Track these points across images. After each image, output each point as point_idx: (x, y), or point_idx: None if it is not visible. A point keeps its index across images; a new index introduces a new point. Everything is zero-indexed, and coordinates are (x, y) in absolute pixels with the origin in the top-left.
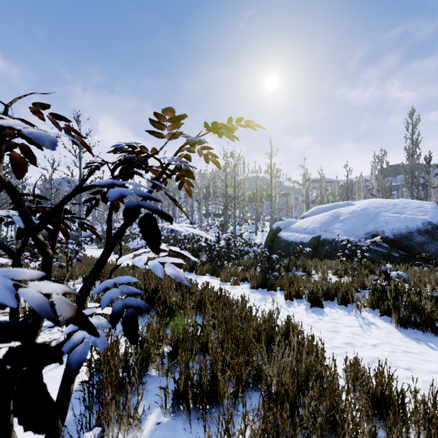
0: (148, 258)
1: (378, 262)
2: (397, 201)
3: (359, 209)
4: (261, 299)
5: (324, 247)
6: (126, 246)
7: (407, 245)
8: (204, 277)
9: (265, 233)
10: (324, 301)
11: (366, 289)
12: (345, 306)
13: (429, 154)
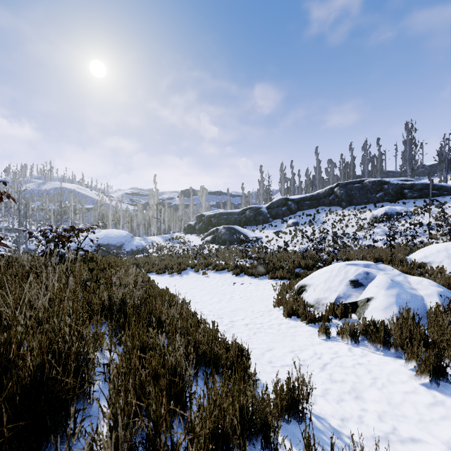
0: None
1: None
2: (116, 231)
3: (98, 235)
4: None
5: None
6: None
7: (108, 250)
8: None
9: None
10: None
11: None
12: None
13: (157, 202)
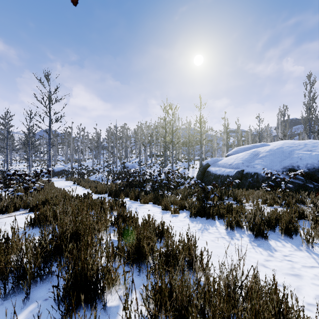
0: (100, 188)
1: (296, 192)
2: (307, 141)
3: (275, 148)
4: (201, 229)
5: (247, 179)
6: (88, 178)
7: None
8: (147, 205)
9: (195, 168)
10: (265, 232)
11: (302, 218)
12: (289, 239)
13: None
